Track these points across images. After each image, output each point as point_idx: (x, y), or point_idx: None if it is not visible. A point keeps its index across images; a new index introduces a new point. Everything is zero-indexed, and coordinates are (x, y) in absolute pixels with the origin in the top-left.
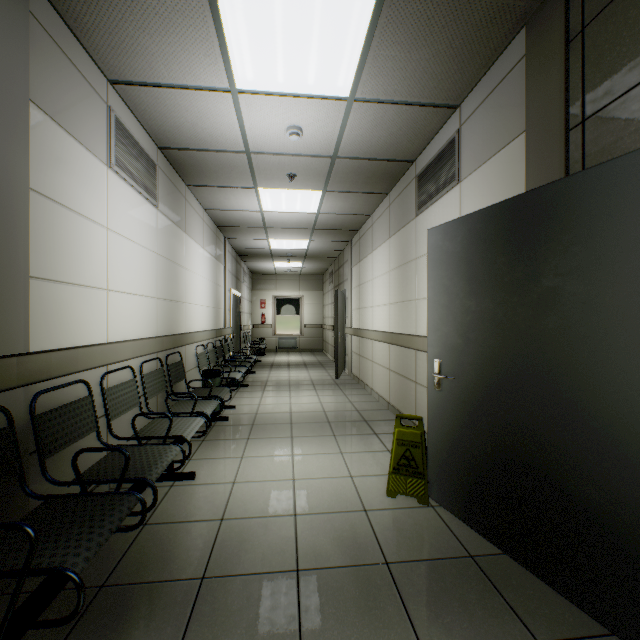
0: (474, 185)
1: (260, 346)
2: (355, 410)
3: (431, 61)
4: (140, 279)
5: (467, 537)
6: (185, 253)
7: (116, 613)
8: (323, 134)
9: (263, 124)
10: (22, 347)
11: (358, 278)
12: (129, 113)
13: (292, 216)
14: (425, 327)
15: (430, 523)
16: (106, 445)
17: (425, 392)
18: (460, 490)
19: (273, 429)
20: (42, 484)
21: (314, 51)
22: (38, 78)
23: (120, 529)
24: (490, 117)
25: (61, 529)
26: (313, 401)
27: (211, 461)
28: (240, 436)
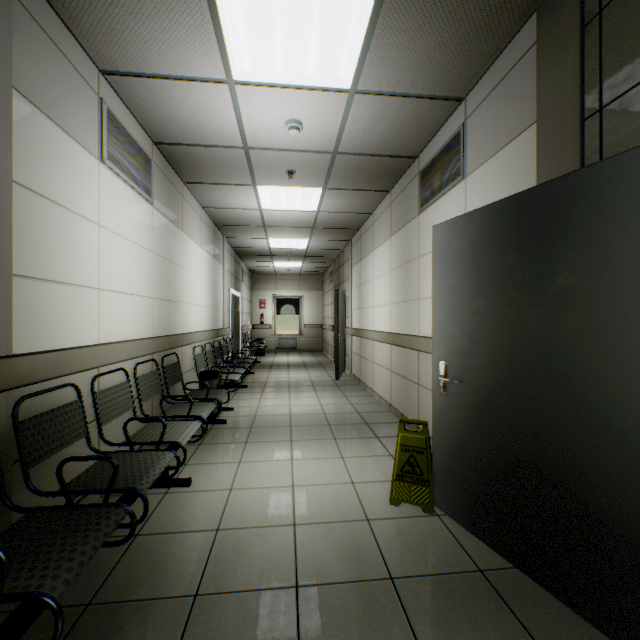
0: (480, 180)
1: (259, 346)
2: (356, 412)
3: (436, 50)
4: (134, 278)
5: (475, 549)
6: (182, 252)
7: (102, 635)
8: (323, 128)
9: (261, 118)
10: (4, 349)
11: (359, 278)
12: (122, 106)
13: (292, 214)
14: (428, 327)
15: (436, 534)
16: (96, 451)
17: (428, 394)
18: (467, 499)
19: (272, 432)
20: (27, 494)
21: (314, 39)
22: (22, 64)
23: (107, 543)
24: (498, 109)
25: (41, 547)
26: (313, 403)
27: (208, 466)
28: (238, 440)
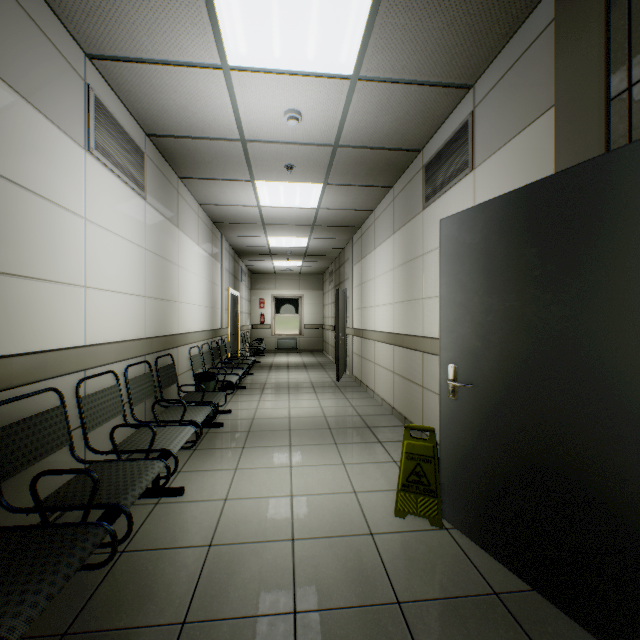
0: (491, 171)
1: (259, 347)
2: (357, 415)
3: (445, 31)
4: (125, 276)
5: (489, 568)
6: (178, 249)
7: None
8: (324, 119)
9: (259, 107)
10: None
11: (360, 277)
12: (112, 94)
13: (291, 212)
14: (433, 328)
15: (445, 550)
16: (80, 461)
17: (433, 397)
18: (479, 513)
19: (270, 436)
20: (1, 509)
21: (314, 18)
22: None
23: (86, 567)
24: (510, 94)
25: (5, 576)
26: (313, 405)
27: (202, 474)
28: (235, 444)
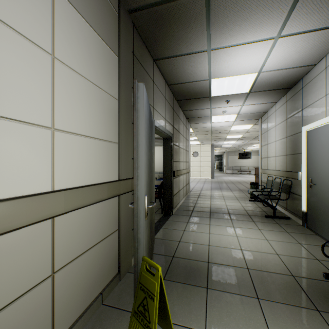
0: (79, 26)
1: None
2: None
3: None
4: None
5: None
6: None
7: None
8: None
9: None
10: None
11: None
12: None
13: None
14: None
15: None
16: None
17: None
18: None
19: None
20: None
21: None
22: None
23: None
24: None
25: None
26: None
27: None
28: None
